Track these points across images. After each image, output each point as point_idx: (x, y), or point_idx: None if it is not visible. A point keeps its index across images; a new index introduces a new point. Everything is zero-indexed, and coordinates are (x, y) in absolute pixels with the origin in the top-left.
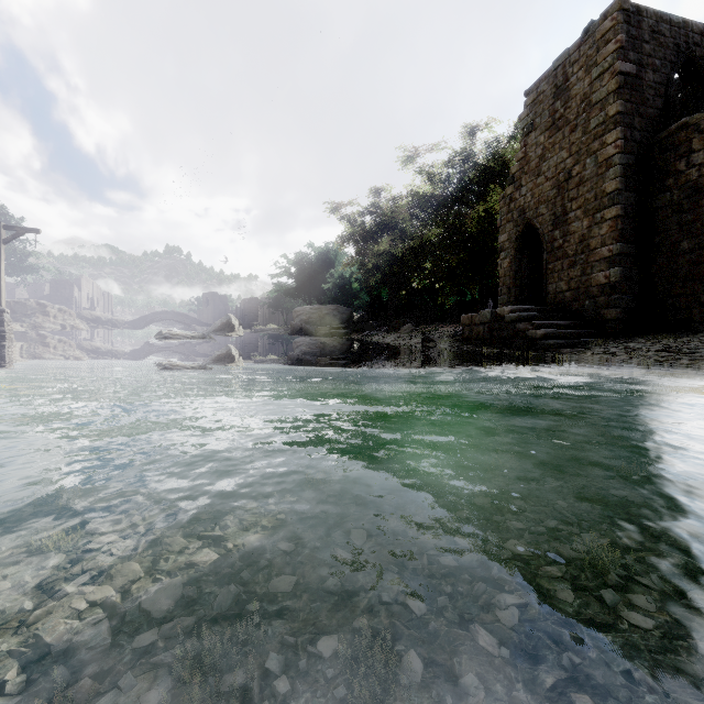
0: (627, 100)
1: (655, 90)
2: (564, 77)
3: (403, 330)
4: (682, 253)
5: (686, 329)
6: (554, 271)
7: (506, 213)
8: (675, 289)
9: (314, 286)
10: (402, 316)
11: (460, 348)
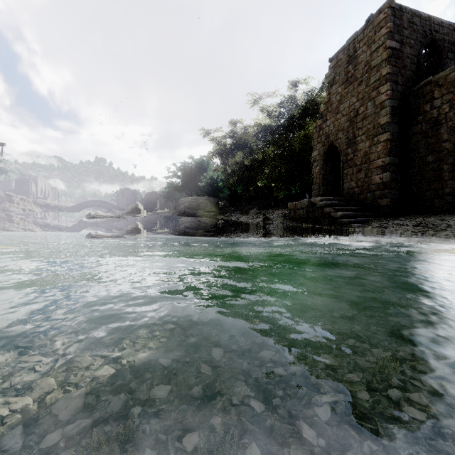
0: (394, 65)
1: (410, 59)
2: (354, 50)
3: (251, 213)
4: (428, 163)
5: (430, 212)
6: (348, 174)
7: (317, 137)
8: (424, 186)
9: (193, 184)
10: (250, 204)
11: (288, 224)
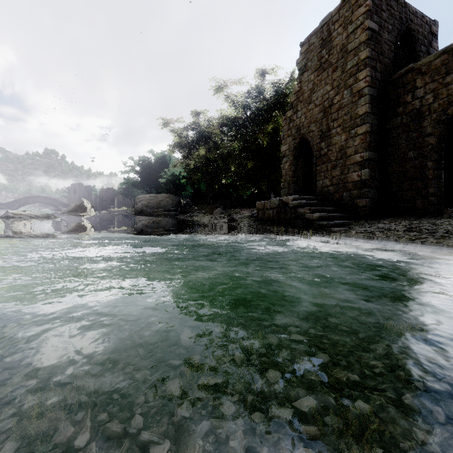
0: (372, 49)
1: (388, 46)
2: (328, 32)
3: (215, 212)
4: (409, 160)
5: (412, 214)
6: (321, 171)
7: (287, 130)
8: (404, 186)
9: (153, 180)
10: (215, 203)
11: (256, 226)
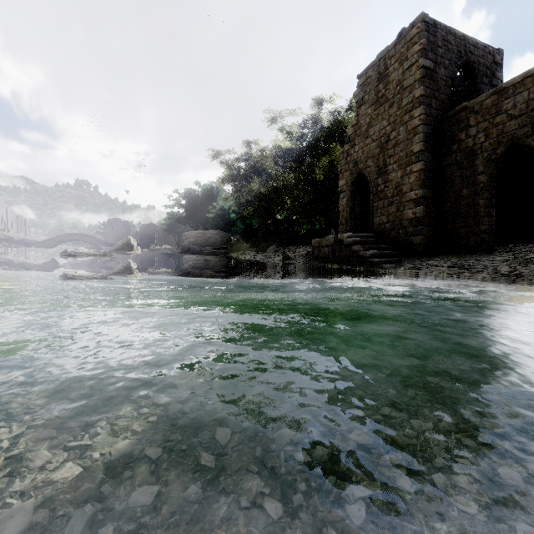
0: (427, 87)
1: (445, 82)
2: (385, 67)
3: (269, 250)
4: (463, 198)
5: (466, 251)
6: (378, 208)
7: (344, 165)
8: (459, 223)
9: (200, 215)
10: (268, 240)
11: (311, 264)
